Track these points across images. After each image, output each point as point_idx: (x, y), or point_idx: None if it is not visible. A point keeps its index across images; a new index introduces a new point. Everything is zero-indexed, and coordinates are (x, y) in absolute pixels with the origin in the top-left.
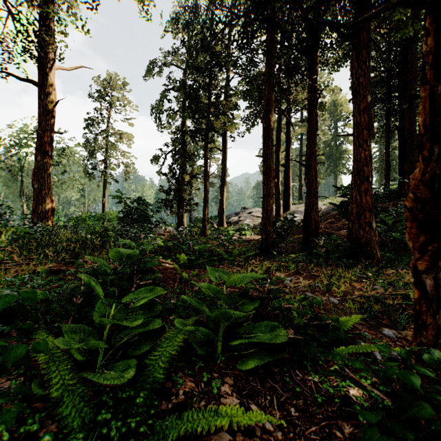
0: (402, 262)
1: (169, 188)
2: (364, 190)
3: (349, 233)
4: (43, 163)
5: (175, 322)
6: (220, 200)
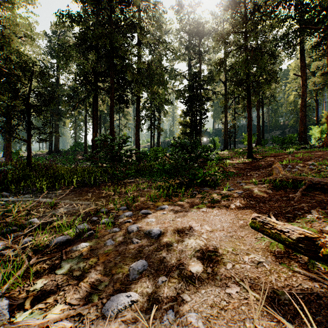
0: None
1: None
2: (8, 153)
3: None
4: None
5: None
6: None
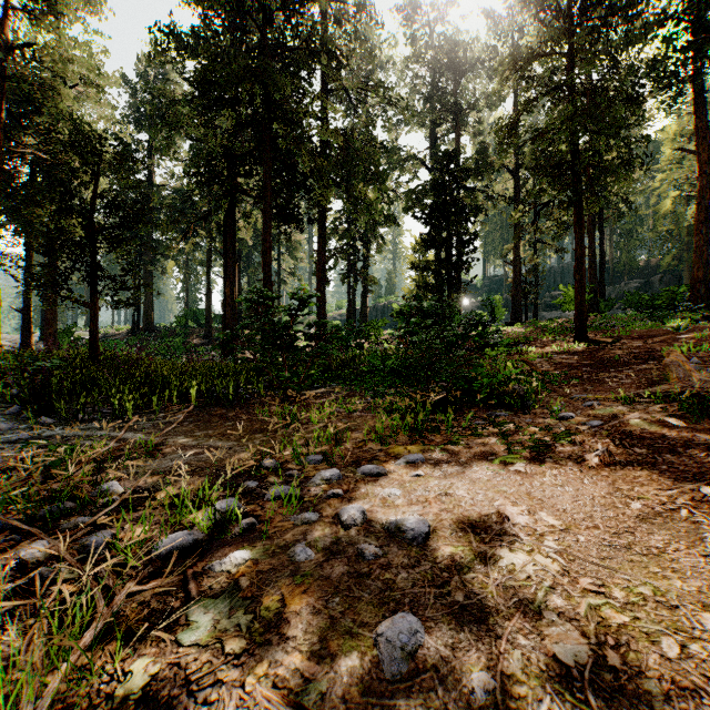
0: None
1: None
2: (50, 332)
3: None
4: None
5: None
6: None
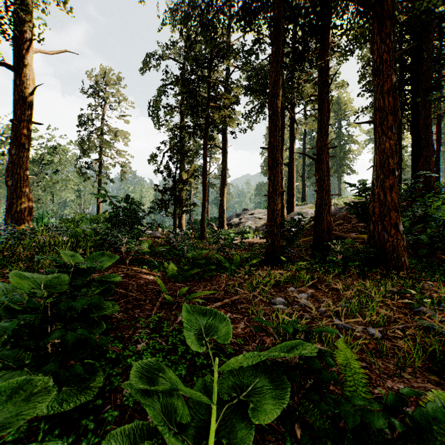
0: (432, 270)
1: (164, 187)
2: (388, 186)
3: (370, 236)
4: (18, 157)
5: None
6: (221, 201)
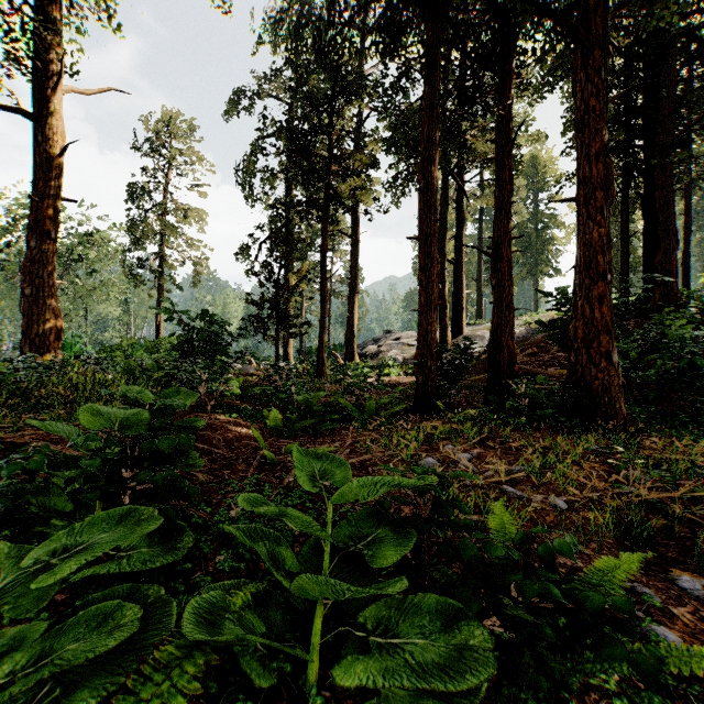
0: (663, 422)
1: (261, 297)
2: (597, 296)
3: (571, 371)
4: (40, 252)
5: (186, 611)
6: (349, 319)
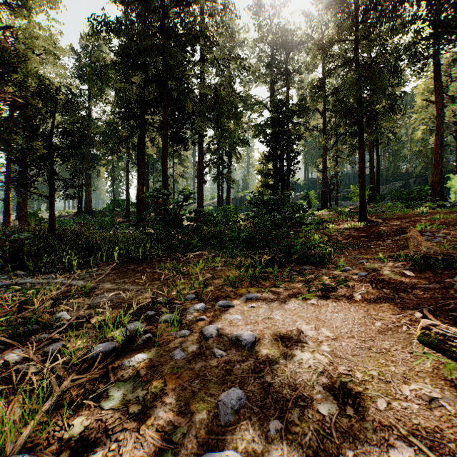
0: None
1: None
2: (23, 214)
3: None
4: None
5: None
6: None
